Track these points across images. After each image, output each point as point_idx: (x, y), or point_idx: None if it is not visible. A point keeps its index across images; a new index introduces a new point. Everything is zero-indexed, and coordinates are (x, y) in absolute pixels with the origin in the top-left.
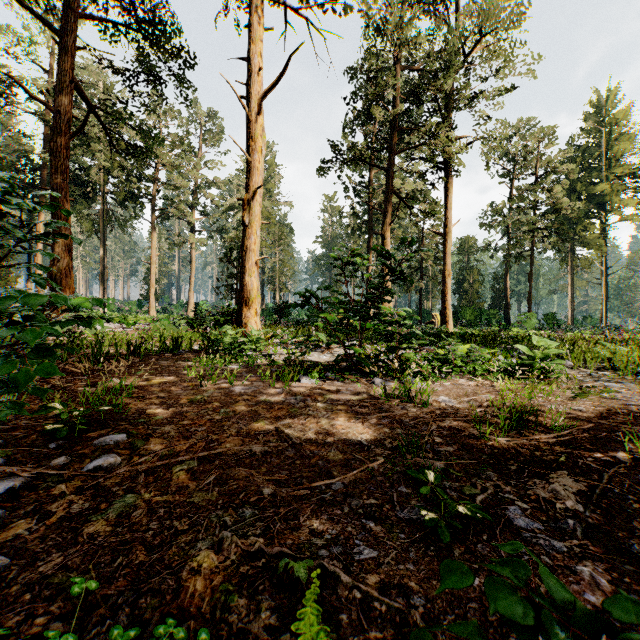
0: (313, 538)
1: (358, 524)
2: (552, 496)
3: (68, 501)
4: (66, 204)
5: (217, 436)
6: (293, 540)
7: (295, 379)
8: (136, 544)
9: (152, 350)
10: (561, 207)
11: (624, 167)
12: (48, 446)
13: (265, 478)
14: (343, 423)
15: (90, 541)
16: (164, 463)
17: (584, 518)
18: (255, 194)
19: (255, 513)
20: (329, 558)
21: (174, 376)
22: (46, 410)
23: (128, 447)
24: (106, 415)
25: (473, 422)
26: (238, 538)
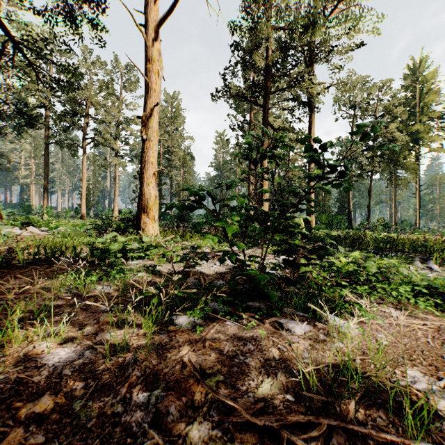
0: None
1: None
2: None
3: None
4: None
5: None
6: None
7: (166, 325)
8: None
9: (24, 261)
10: (393, 139)
11: (432, 113)
12: None
13: None
14: None
15: None
16: None
17: None
18: (153, 112)
19: None
20: None
21: None
22: None
23: None
24: None
25: None
26: None
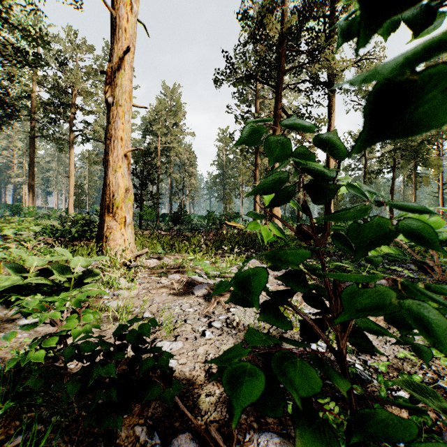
0: None
1: None
2: None
3: None
4: None
5: None
6: None
7: None
8: None
9: None
10: None
11: None
12: None
13: None
14: None
15: None
16: None
17: None
18: (122, 62)
19: None
20: None
21: None
22: None
23: None
24: None
25: None
26: None
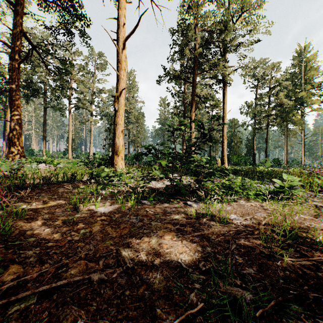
0: None
1: None
2: None
3: None
4: (18, 99)
5: (68, 260)
6: None
7: (138, 202)
8: None
9: (57, 181)
10: (282, 103)
11: (313, 84)
12: None
13: (91, 322)
14: (167, 242)
15: None
16: (2, 303)
17: None
18: (121, 93)
19: None
20: None
21: (62, 200)
22: None
23: None
24: None
25: (260, 240)
26: None
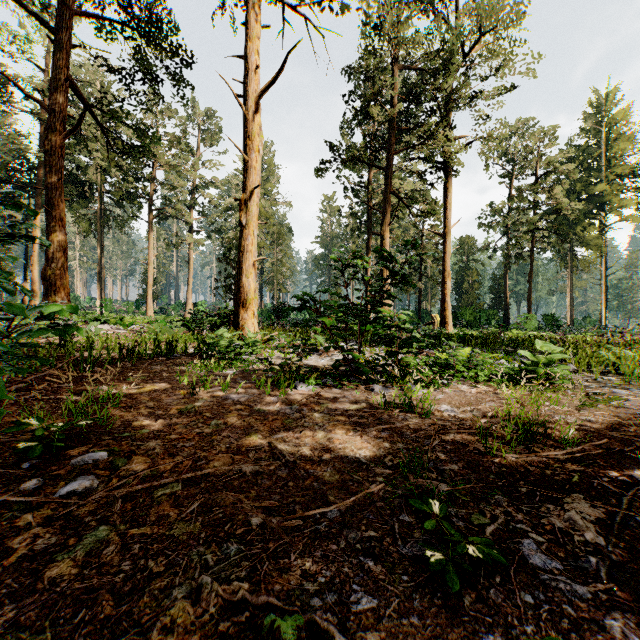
0: (305, 582)
1: (355, 563)
2: (569, 526)
3: (33, 535)
4: (61, 204)
5: (205, 453)
6: (282, 585)
7: (291, 386)
8: (103, 592)
9: (145, 354)
10: (561, 207)
11: (623, 167)
12: (21, 466)
13: (254, 504)
14: (340, 436)
15: (51, 588)
16: (145, 487)
17: (606, 554)
18: (252, 194)
19: (241, 549)
20: (322, 609)
21: (166, 383)
22: (20, 426)
23: (108, 467)
24: (89, 428)
25: (478, 435)
26: (220, 583)
